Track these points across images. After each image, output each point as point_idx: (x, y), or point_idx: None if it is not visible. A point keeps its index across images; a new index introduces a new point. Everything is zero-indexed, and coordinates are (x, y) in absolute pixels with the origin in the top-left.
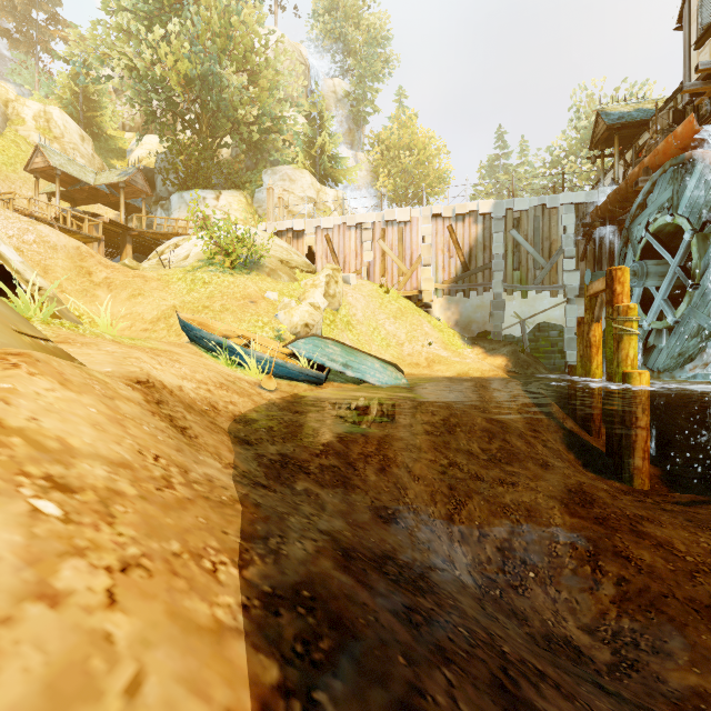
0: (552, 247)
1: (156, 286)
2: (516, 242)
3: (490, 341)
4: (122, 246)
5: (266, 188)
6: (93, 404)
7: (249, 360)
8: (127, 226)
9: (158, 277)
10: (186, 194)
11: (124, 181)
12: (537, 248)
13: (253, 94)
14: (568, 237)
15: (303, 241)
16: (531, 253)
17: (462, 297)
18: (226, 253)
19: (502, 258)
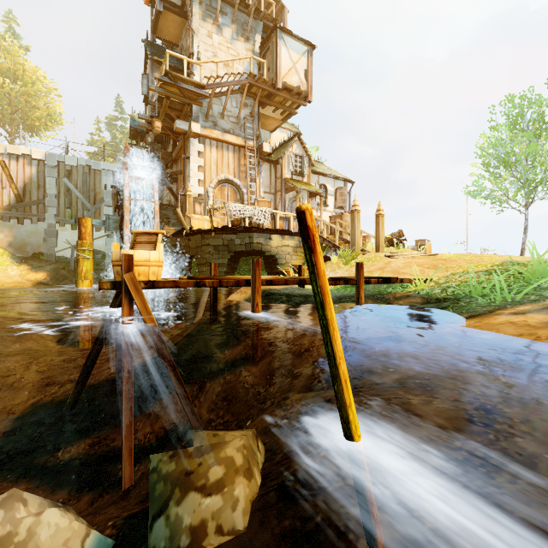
0: (97, 197)
1: None
2: (67, 188)
3: (41, 260)
4: None
5: None
6: None
7: None
8: None
9: None
10: None
11: None
12: (85, 195)
13: None
14: (108, 192)
15: None
16: (80, 198)
17: (17, 223)
18: None
19: (56, 197)
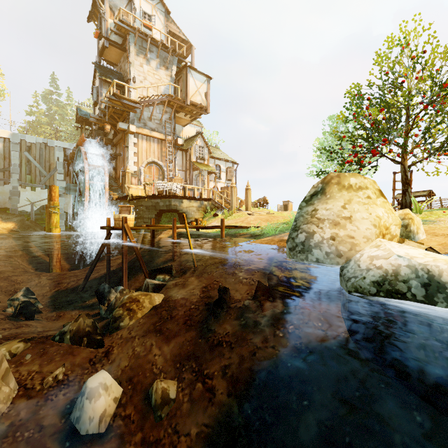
0: (51, 166)
1: None
2: (28, 159)
3: (7, 214)
4: None
5: None
6: None
7: None
8: None
9: None
10: None
11: None
12: (42, 165)
13: None
14: (60, 163)
15: None
16: (38, 167)
17: None
18: None
19: (19, 166)
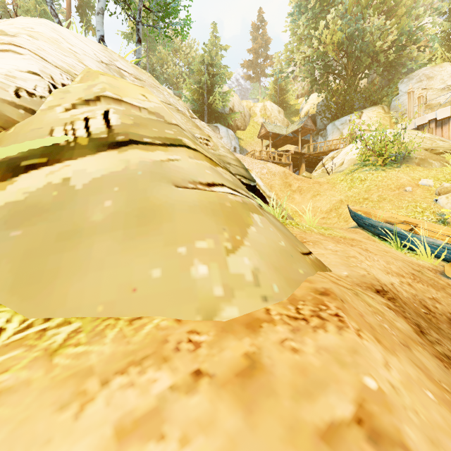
0: None
1: (326, 187)
2: None
3: None
4: (300, 165)
5: (401, 94)
6: (417, 376)
7: (419, 245)
8: (302, 153)
9: (326, 181)
10: (336, 122)
11: (301, 127)
12: None
13: (390, 26)
14: None
15: (449, 127)
16: None
17: None
18: (377, 155)
19: None
